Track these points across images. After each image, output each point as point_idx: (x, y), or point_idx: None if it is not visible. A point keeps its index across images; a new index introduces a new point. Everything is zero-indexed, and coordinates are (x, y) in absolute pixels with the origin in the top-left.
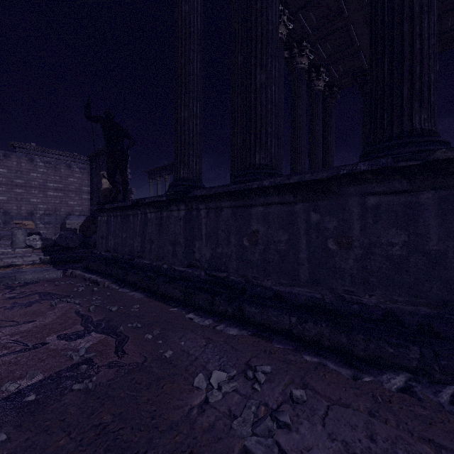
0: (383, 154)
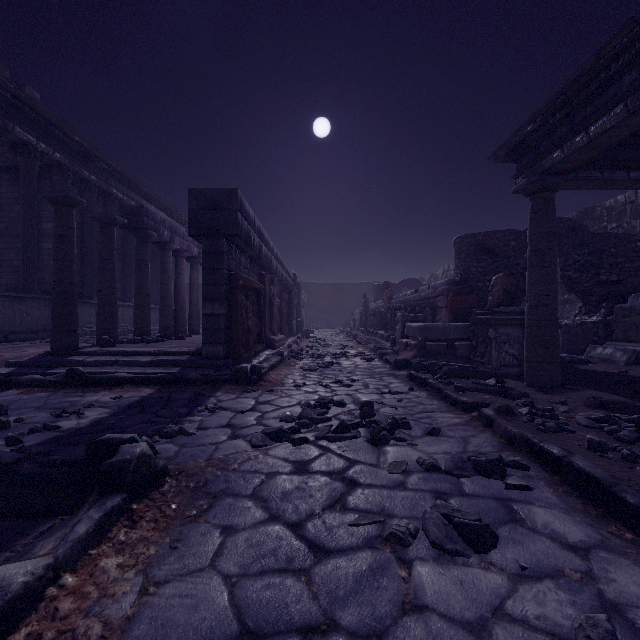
0: (37, 294)
